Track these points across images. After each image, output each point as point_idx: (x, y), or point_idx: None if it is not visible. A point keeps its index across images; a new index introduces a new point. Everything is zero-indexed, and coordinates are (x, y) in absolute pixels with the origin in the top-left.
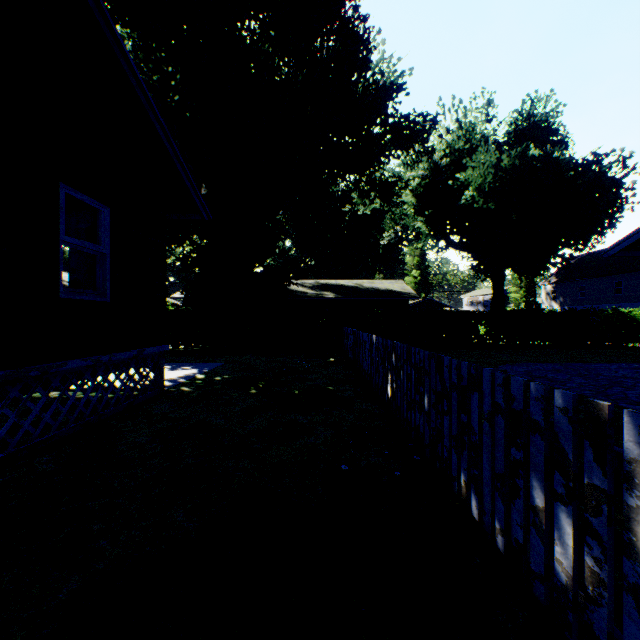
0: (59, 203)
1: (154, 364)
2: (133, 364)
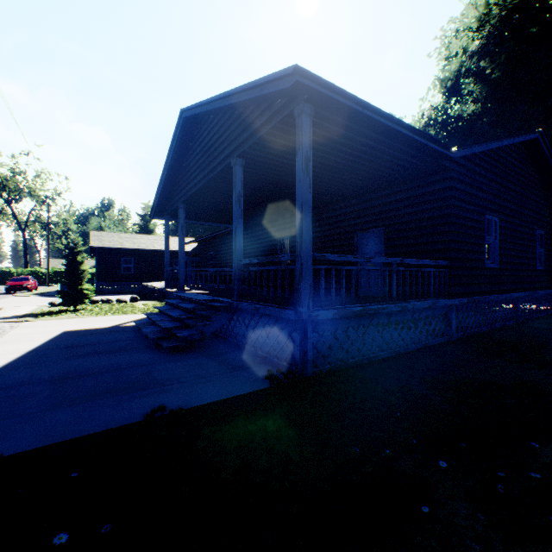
0: (536, 237)
1: (551, 298)
2: (546, 296)
